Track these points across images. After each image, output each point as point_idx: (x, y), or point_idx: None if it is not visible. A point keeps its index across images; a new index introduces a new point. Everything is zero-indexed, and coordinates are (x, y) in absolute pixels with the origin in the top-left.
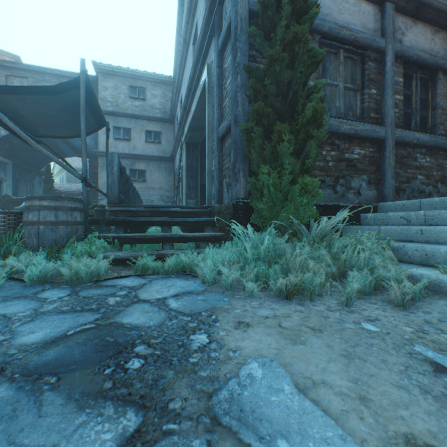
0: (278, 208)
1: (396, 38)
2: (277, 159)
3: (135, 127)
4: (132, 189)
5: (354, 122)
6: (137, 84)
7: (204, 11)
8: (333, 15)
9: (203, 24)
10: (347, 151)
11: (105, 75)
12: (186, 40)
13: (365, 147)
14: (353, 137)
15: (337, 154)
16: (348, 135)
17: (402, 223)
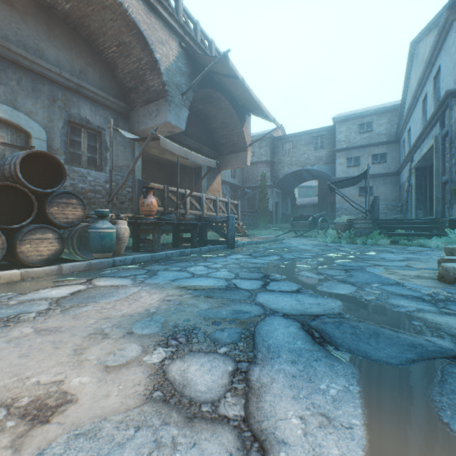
0: None
1: None
2: None
3: (362, 154)
4: None
5: None
6: (364, 121)
7: (431, 95)
8: None
9: (431, 116)
10: None
11: (340, 123)
12: (415, 97)
13: None
14: None
15: None
16: None
17: None
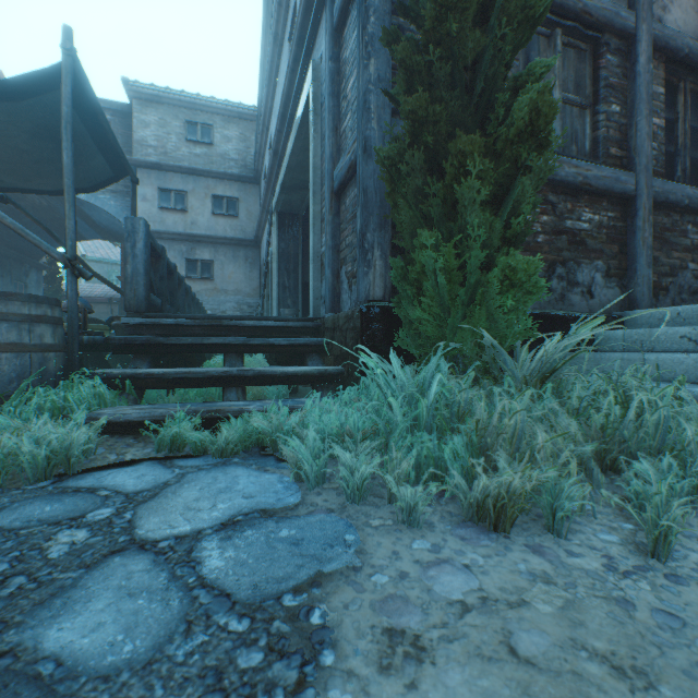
0: (455, 317)
1: (653, 15)
2: (454, 215)
3: (194, 190)
4: (182, 289)
5: (583, 162)
6: (198, 119)
7: None
8: None
9: None
10: (570, 215)
11: (145, 103)
12: (278, 37)
13: (601, 208)
14: (579, 191)
15: (552, 221)
16: (571, 185)
17: (685, 349)
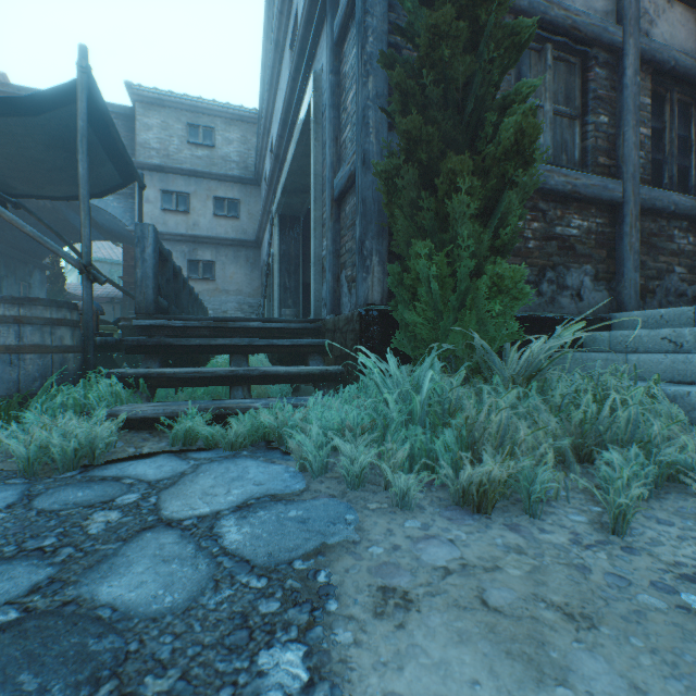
0: (447, 321)
1: (640, 29)
2: (446, 227)
3: (196, 191)
4: (186, 291)
5: (572, 171)
6: (200, 122)
7: None
8: None
9: (306, 2)
10: (559, 222)
11: (148, 106)
12: (279, 44)
13: (590, 215)
14: (569, 199)
15: (543, 227)
16: (561, 193)
17: (666, 350)
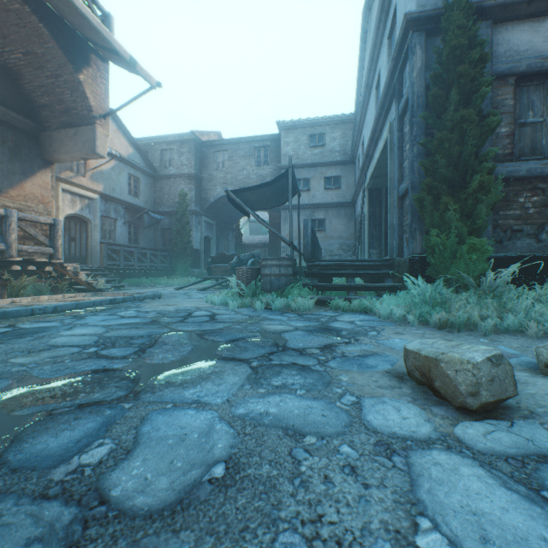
0: (446, 263)
1: None
2: (446, 222)
3: (314, 176)
4: (316, 243)
5: None
6: (316, 132)
7: (386, 65)
8: (535, 46)
9: (384, 88)
10: None
11: (287, 131)
12: (368, 85)
13: None
14: None
15: (542, 199)
16: None
17: None
